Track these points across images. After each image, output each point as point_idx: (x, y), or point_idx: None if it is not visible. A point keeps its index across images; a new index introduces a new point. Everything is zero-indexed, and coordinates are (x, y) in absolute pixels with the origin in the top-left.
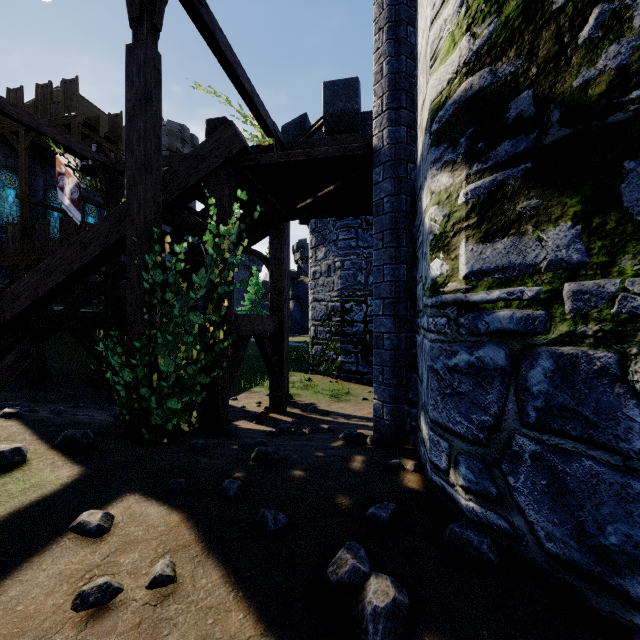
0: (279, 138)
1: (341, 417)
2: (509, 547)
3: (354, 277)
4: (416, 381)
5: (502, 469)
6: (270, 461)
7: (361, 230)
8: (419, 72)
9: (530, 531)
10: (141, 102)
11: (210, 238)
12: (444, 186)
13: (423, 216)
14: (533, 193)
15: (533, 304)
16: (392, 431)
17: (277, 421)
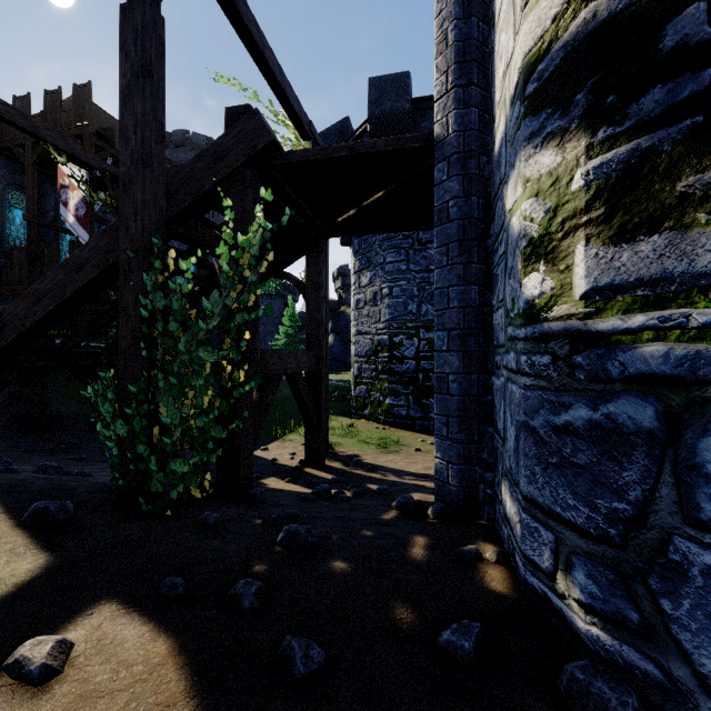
0: (317, 141)
1: (391, 474)
2: (662, 707)
3: (404, 306)
4: (493, 437)
5: (650, 586)
6: (302, 546)
7: (412, 251)
8: (498, 32)
9: (702, 689)
10: (138, 77)
11: (225, 251)
12: (547, 168)
13: (507, 218)
14: (708, 161)
15: (708, 335)
16: (460, 500)
17: (314, 478)
